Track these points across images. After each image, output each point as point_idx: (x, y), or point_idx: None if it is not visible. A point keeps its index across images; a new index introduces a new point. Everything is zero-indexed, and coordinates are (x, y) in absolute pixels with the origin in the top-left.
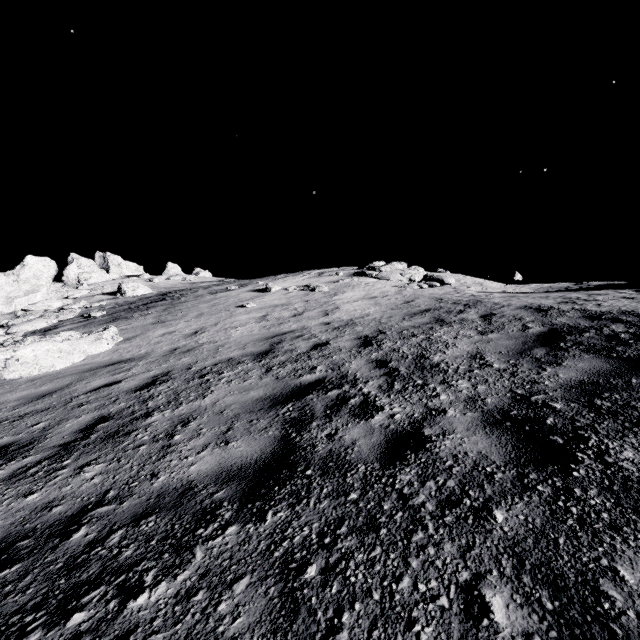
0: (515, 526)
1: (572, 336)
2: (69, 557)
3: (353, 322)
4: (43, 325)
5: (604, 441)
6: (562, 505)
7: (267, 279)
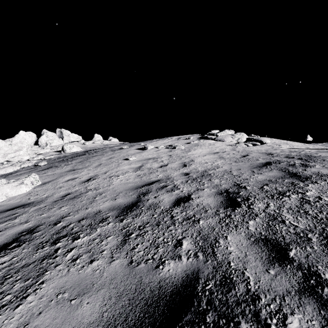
0: None
1: None
2: None
3: (208, 173)
4: (10, 170)
5: None
6: None
7: (146, 142)
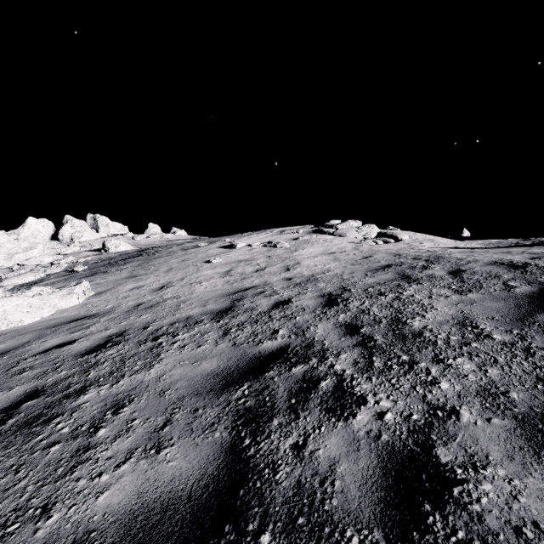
0: None
1: None
2: None
3: (314, 278)
4: (31, 279)
5: None
6: None
7: (234, 236)
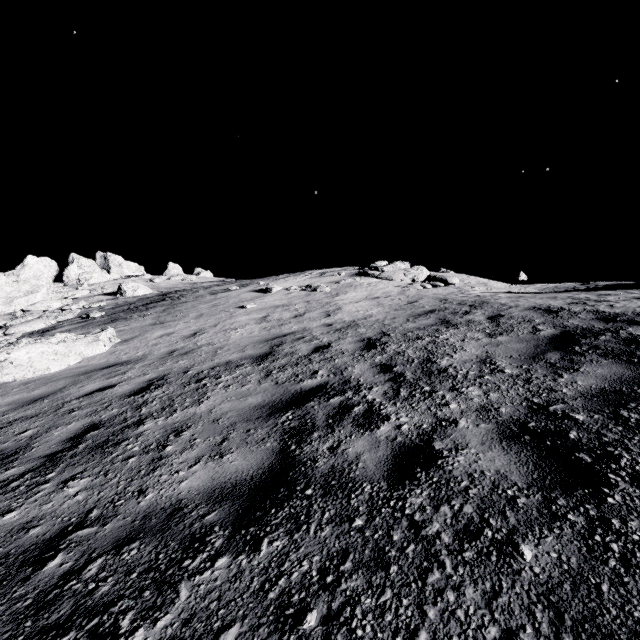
0: (547, 566)
1: (587, 339)
2: (40, 592)
3: (355, 323)
4: (41, 326)
5: (638, 460)
6: (600, 540)
7: (268, 279)
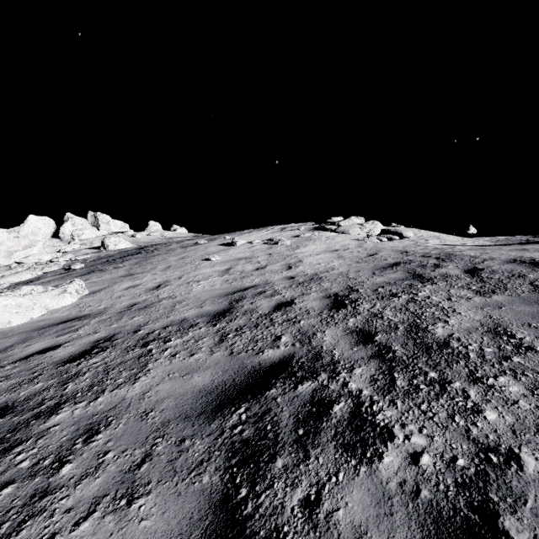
0: None
1: None
2: None
3: (318, 277)
4: (28, 277)
5: None
6: None
7: (234, 234)
